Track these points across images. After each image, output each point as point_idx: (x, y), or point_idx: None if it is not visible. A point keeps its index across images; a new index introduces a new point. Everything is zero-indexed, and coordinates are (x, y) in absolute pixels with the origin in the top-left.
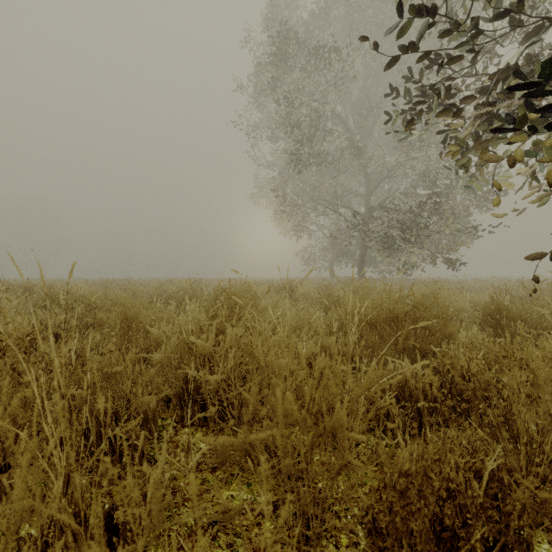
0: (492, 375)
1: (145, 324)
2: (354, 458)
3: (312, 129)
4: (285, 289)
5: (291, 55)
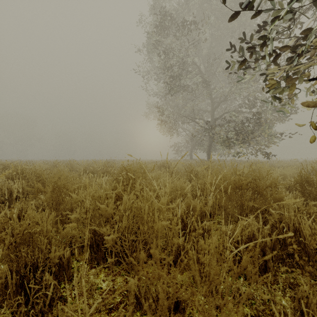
0: (316, 231)
1: (70, 191)
2: (219, 298)
3: (180, 71)
4: (164, 166)
5: (167, 27)
